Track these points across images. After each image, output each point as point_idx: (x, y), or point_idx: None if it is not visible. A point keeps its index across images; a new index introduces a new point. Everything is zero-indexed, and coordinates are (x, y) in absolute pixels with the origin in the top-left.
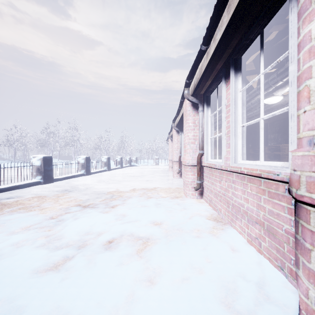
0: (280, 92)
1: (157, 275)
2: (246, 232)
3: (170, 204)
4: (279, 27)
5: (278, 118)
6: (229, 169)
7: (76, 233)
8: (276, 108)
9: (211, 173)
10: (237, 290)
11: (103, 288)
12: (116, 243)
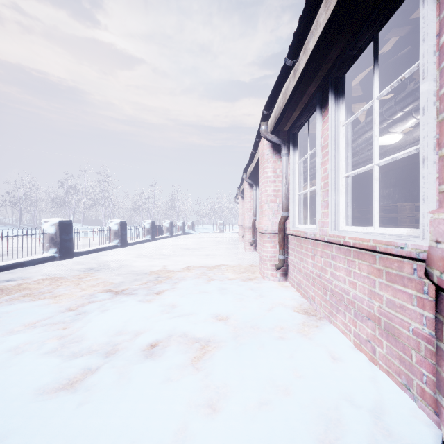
0: (399, 127)
1: (222, 398)
2: (352, 332)
3: (240, 290)
4: (400, 31)
5: (394, 166)
6: (326, 238)
7: (103, 333)
8: (393, 151)
9: (300, 245)
10: (343, 421)
11: (140, 418)
12: (162, 347)
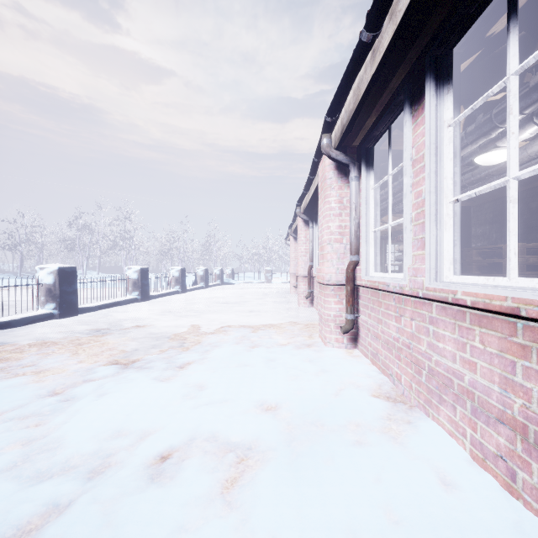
0: None
1: None
2: (468, 436)
3: (295, 362)
4: None
5: (491, 197)
6: (421, 293)
7: (91, 434)
8: (497, 175)
9: (377, 300)
10: None
11: None
12: (177, 462)
